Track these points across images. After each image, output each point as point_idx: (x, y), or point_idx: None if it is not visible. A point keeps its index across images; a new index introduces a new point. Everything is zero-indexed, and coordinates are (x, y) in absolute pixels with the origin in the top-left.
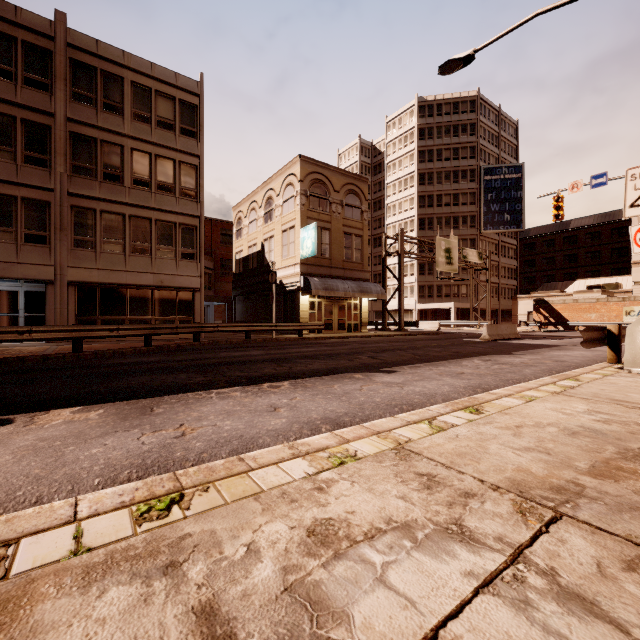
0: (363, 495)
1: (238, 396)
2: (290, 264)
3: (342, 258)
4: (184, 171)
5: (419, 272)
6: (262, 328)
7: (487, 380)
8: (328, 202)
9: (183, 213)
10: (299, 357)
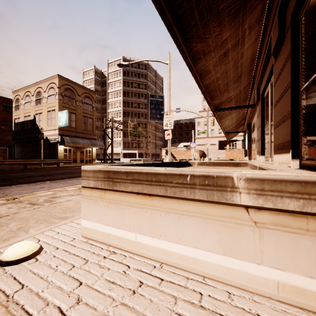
0: (65, 193)
1: (26, 186)
2: (52, 129)
3: (82, 128)
4: None
5: (123, 136)
6: (35, 162)
7: None
8: (74, 100)
9: None
10: (56, 174)
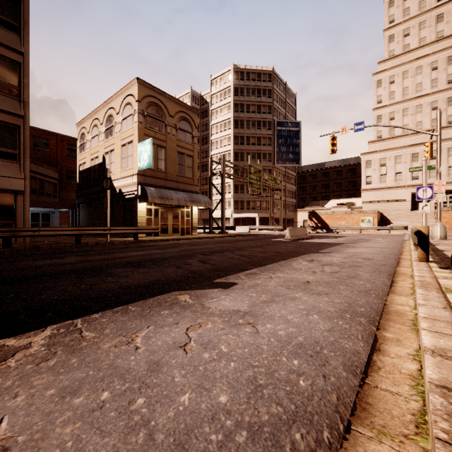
0: None
1: None
2: (128, 175)
3: (176, 173)
4: (2, 65)
5: (234, 191)
6: (94, 232)
7: (347, 294)
8: (164, 124)
9: (0, 109)
10: (119, 265)
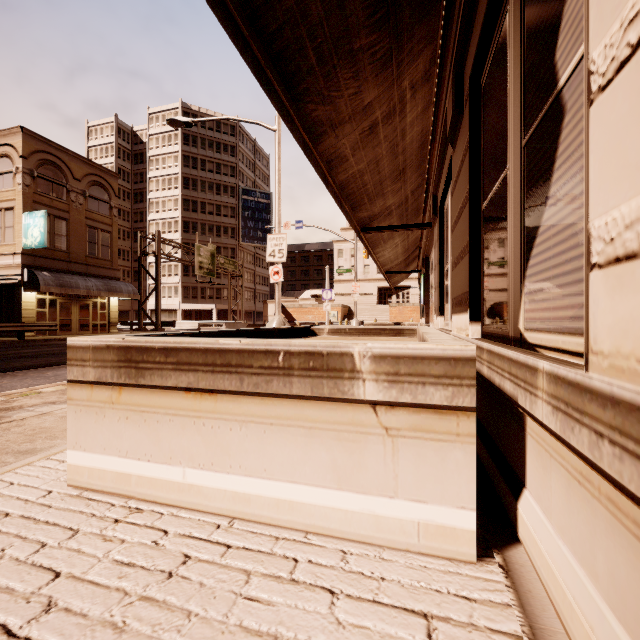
0: (36, 400)
1: None
2: (6, 252)
3: (85, 253)
4: None
5: (184, 273)
6: None
7: None
8: (65, 189)
9: None
10: (15, 357)
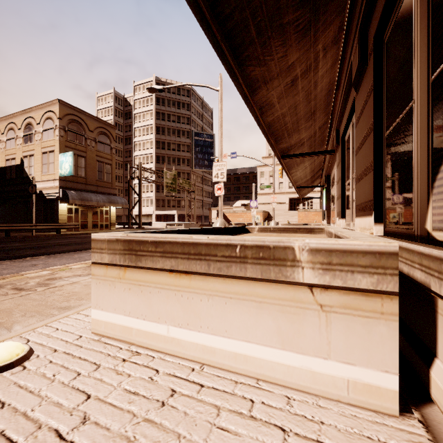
0: (69, 273)
1: (9, 263)
2: (50, 179)
3: (96, 178)
4: None
5: (156, 190)
6: (22, 227)
7: None
8: (84, 137)
9: None
10: (55, 245)
